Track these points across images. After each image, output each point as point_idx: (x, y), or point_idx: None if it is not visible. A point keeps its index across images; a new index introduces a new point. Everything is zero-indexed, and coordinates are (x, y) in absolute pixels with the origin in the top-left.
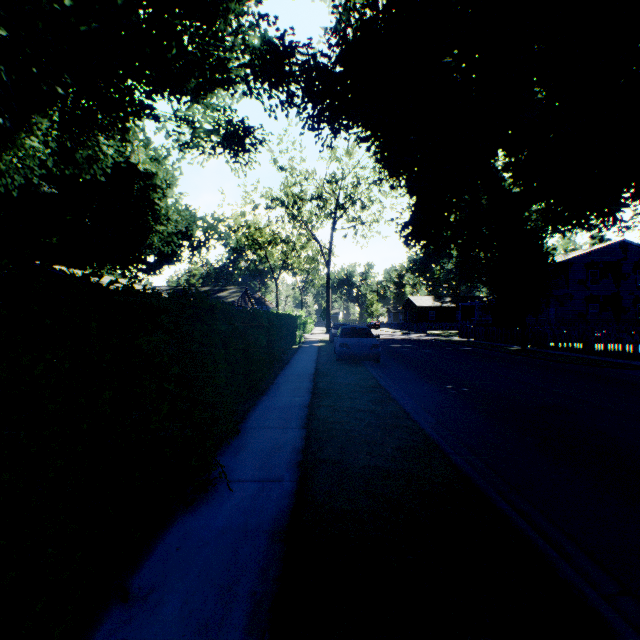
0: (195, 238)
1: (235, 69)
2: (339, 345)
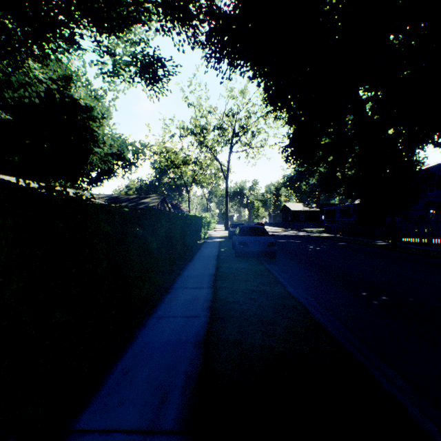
0: (127, 159)
1: (149, 8)
2: (238, 243)
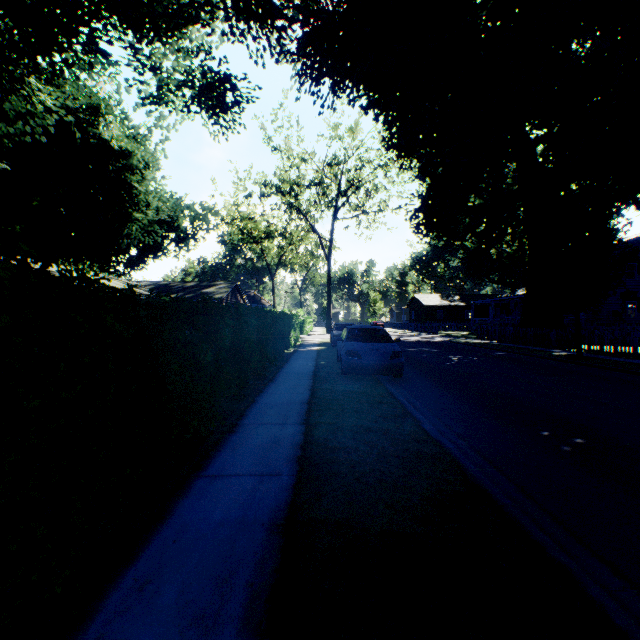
0: (182, 229)
1: None
2: (345, 353)
